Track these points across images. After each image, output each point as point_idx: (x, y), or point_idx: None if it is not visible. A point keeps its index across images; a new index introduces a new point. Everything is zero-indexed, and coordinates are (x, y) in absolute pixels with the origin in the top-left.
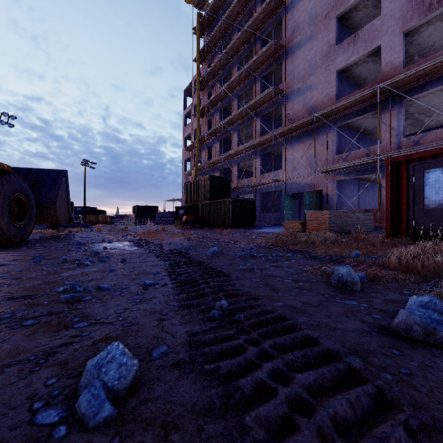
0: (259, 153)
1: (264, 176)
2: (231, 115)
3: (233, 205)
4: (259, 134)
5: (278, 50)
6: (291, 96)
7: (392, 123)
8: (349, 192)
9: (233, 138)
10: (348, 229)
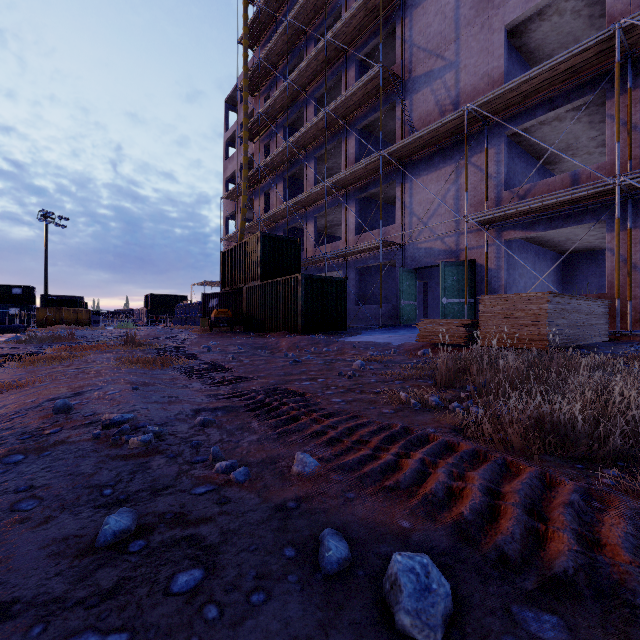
0: (353, 196)
1: (361, 237)
2: (302, 128)
3: (305, 289)
4: (353, 162)
5: (389, 3)
6: (414, 86)
7: (631, 116)
8: (520, 266)
9: (307, 173)
10: (577, 339)
